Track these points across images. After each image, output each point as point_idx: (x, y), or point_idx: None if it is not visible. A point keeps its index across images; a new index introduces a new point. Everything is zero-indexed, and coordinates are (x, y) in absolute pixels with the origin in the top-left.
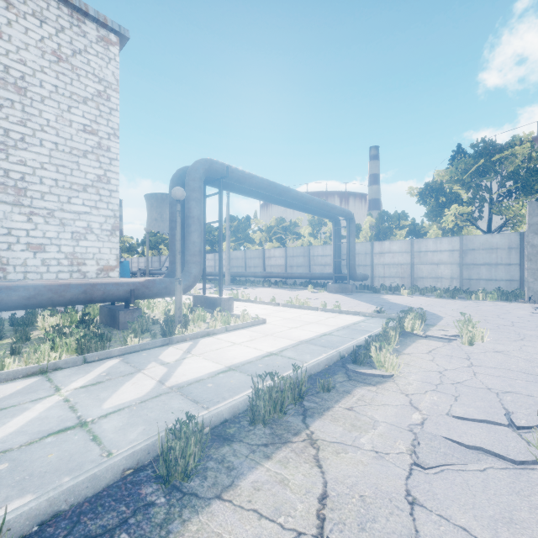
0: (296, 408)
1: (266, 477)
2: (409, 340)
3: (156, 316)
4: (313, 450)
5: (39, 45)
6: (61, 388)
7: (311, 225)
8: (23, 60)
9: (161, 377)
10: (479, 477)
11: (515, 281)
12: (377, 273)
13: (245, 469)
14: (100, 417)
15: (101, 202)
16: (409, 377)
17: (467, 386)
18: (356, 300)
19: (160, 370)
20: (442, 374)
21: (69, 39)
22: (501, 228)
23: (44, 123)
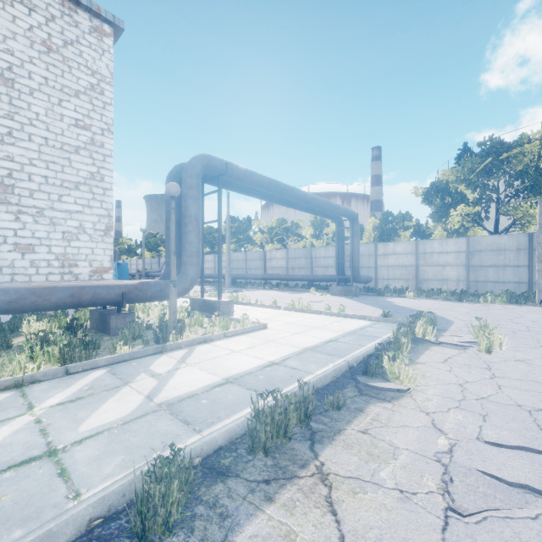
0: (302, 430)
1: (267, 530)
2: (422, 347)
3: (151, 320)
4: (325, 488)
5: (28, 35)
6: (35, 406)
7: (313, 226)
8: (11, 50)
9: (150, 392)
10: (533, 529)
11: (524, 283)
12: (380, 275)
13: (241, 517)
14: (73, 443)
15: (94, 200)
16: (428, 392)
17: (494, 402)
18: (360, 303)
19: (150, 383)
20: (463, 387)
21: (60, 28)
22: (508, 229)
23: (34, 117)
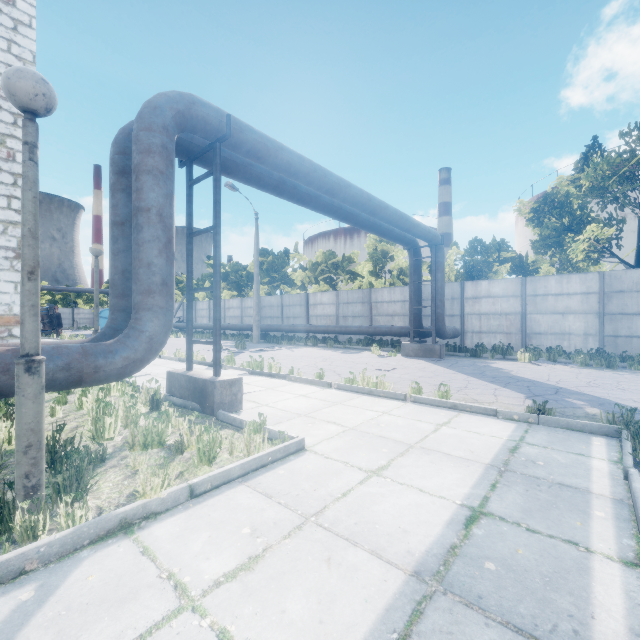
0: None
1: None
2: None
3: (75, 421)
4: None
5: None
6: None
7: (372, 260)
8: None
9: None
10: None
11: None
12: (469, 327)
13: None
14: None
15: None
16: None
17: None
18: (456, 372)
19: None
20: None
21: None
22: None
23: None
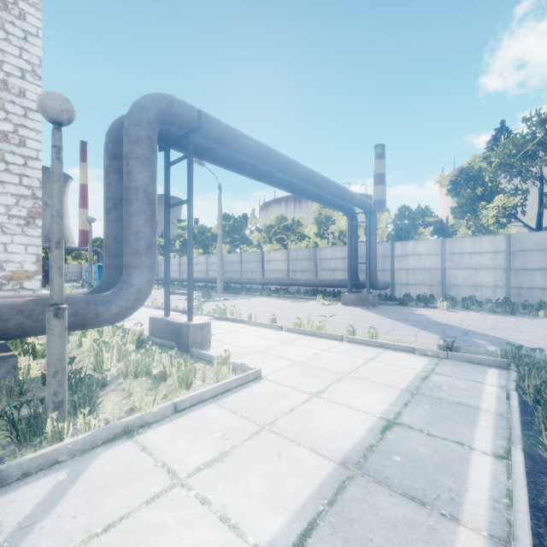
0: None
1: None
2: None
3: (77, 357)
4: None
5: None
6: None
7: (317, 224)
8: None
9: None
10: None
11: None
12: (398, 280)
13: None
14: None
15: (8, 173)
16: None
17: None
18: (386, 318)
19: None
20: None
21: None
22: None
23: None
